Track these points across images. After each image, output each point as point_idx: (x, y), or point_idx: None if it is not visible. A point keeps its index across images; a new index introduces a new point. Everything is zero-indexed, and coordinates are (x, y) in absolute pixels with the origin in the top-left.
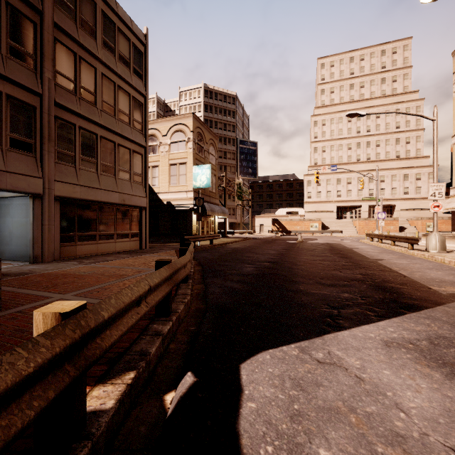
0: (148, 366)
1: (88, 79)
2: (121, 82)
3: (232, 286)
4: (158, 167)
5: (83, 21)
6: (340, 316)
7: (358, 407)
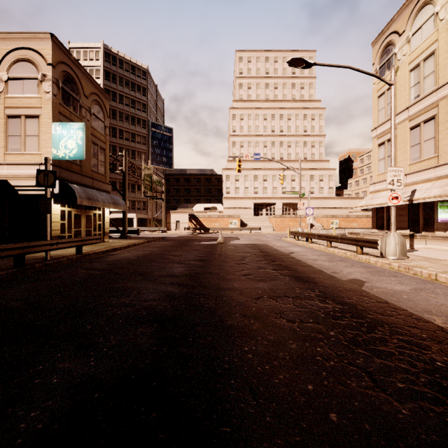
0: None
1: None
2: None
3: None
4: None
5: None
6: None
7: None
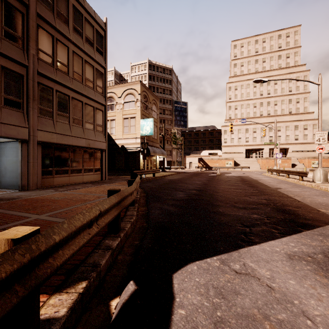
0: (98, 275)
1: (62, 55)
2: (87, 57)
3: (168, 209)
4: (115, 120)
5: (59, 12)
6: (251, 233)
7: (271, 315)
